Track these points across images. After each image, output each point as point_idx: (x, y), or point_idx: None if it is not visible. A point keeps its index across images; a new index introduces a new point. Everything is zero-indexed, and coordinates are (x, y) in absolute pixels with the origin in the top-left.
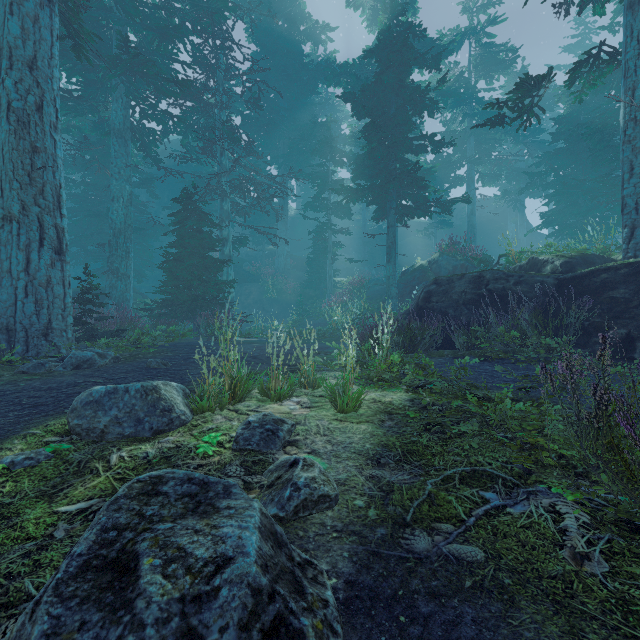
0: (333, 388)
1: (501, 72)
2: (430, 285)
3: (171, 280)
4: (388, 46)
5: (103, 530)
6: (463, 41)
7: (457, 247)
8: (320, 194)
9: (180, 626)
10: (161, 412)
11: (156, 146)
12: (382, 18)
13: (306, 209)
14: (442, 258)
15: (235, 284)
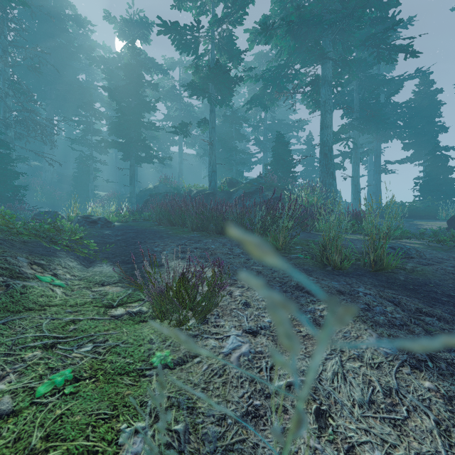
0: (109, 216)
1: None
2: (148, 196)
3: None
4: (130, 71)
5: (80, 217)
6: (176, 66)
7: (168, 180)
8: (85, 136)
9: (98, 219)
10: (62, 217)
11: None
12: (127, 52)
13: (73, 143)
14: (160, 185)
15: None
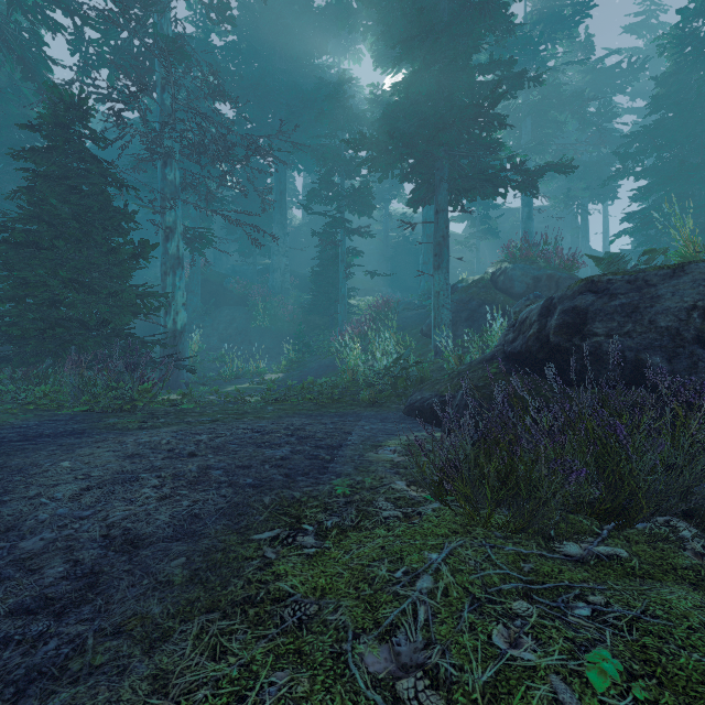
0: None
1: (564, 36)
2: (574, 295)
3: (11, 287)
4: None
5: None
6: None
7: (535, 251)
8: (328, 176)
9: None
10: None
11: (48, 68)
12: None
13: (309, 201)
14: (515, 266)
15: (212, 308)
